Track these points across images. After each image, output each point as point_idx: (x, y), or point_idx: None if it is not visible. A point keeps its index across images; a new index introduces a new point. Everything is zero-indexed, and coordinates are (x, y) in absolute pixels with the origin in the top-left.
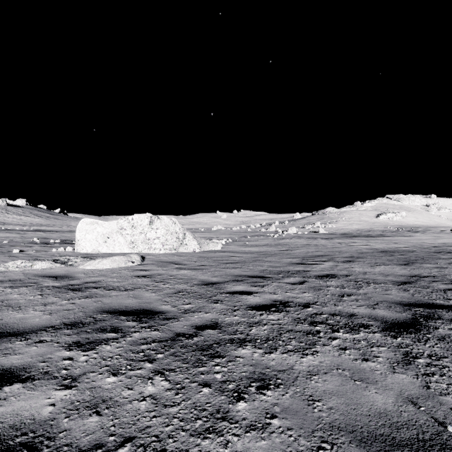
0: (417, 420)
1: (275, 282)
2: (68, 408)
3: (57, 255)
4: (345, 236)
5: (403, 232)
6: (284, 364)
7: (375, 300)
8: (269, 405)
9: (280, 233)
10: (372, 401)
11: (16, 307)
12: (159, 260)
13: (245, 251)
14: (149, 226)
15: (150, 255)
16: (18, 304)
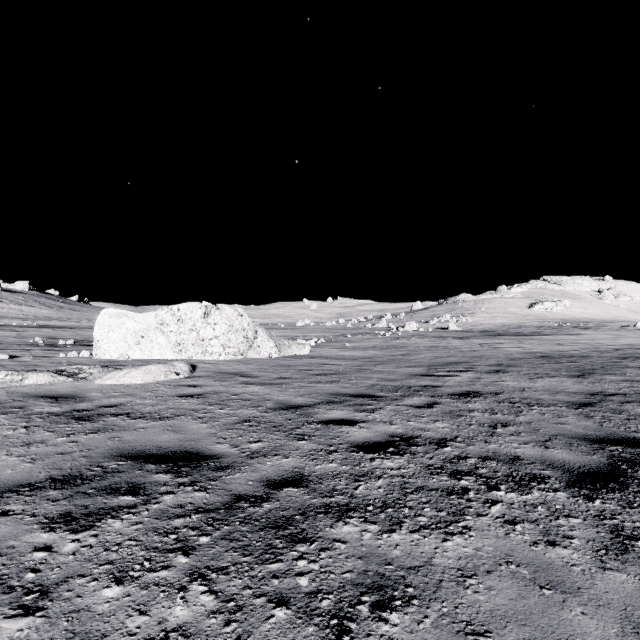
0: None
1: (390, 405)
2: None
3: (65, 363)
4: (486, 334)
5: (568, 329)
6: (417, 553)
7: (546, 433)
8: None
9: (394, 330)
10: (580, 633)
11: None
12: (217, 370)
13: (344, 356)
14: (203, 320)
15: (205, 362)
16: None
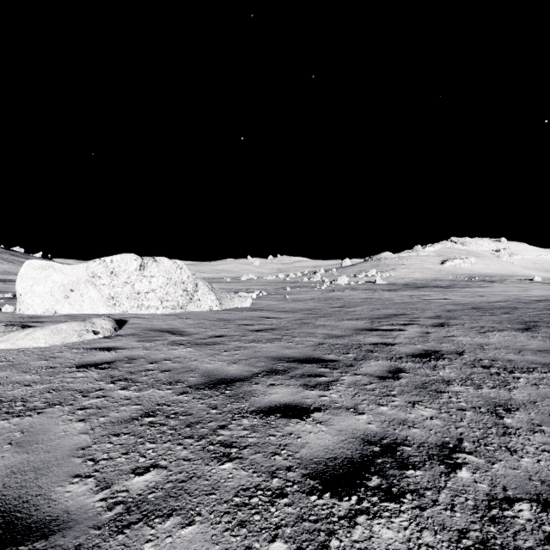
0: None
1: (346, 375)
2: None
3: None
4: (409, 287)
5: (477, 282)
6: None
7: None
8: None
9: (328, 283)
10: None
11: None
12: (148, 326)
13: (285, 308)
14: (139, 272)
15: (139, 317)
16: None
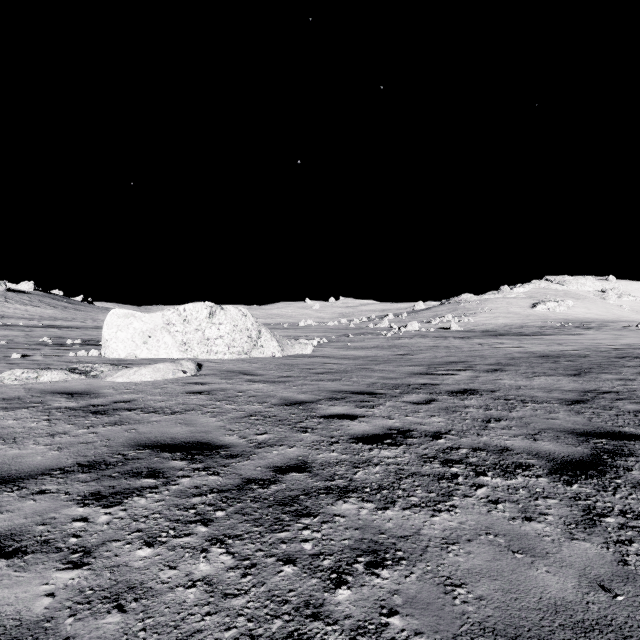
0: (613, 617)
1: (389, 401)
2: (75, 600)
3: (76, 361)
4: (487, 334)
5: (570, 329)
6: (407, 526)
7: (536, 427)
8: (385, 594)
9: (396, 330)
10: (542, 586)
11: (9, 439)
12: (222, 368)
13: (346, 355)
14: (208, 320)
15: (210, 361)
16: (12, 434)
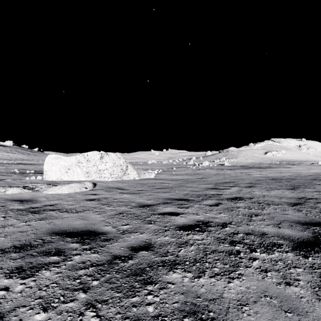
0: None
1: (196, 204)
2: None
3: (29, 182)
4: (243, 167)
5: (284, 165)
6: (214, 290)
7: (278, 219)
8: None
9: (197, 165)
10: None
11: None
12: (107, 186)
13: (172, 178)
14: (100, 160)
15: (101, 182)
16: None
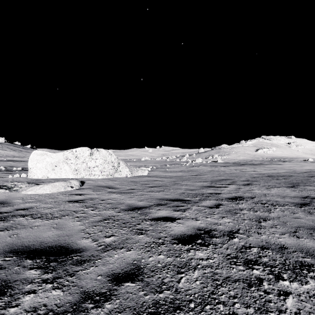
0: None
1: (194, 206)
2: None
3: (10, 181)
4: (236, 164)
5: (276, 162)
6: None
7: (292, 225)
8: None
9: (190, 162)
10: None
11: None
12: (96, 184)
13: (166, 176)
14: (89, 157)
15: (90, 180)
16: None
